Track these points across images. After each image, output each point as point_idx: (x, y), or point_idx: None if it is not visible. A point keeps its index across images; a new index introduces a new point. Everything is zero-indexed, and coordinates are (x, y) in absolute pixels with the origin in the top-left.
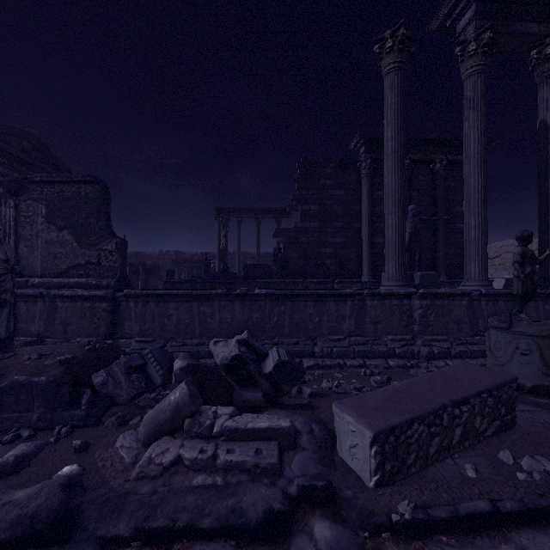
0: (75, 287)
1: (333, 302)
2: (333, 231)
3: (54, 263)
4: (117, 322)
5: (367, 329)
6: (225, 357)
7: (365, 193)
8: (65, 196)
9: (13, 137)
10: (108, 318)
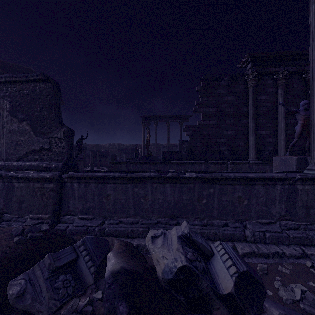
0: (29, 169)
1: (261, 185)
2: (227, 126)
3: (16, 149)
4: (63, 200)
5: (298, 214)
6: (168, 267)
7: (251, 98)
8: (24, 93)
9: (20, 72)
10: (55, 197)
